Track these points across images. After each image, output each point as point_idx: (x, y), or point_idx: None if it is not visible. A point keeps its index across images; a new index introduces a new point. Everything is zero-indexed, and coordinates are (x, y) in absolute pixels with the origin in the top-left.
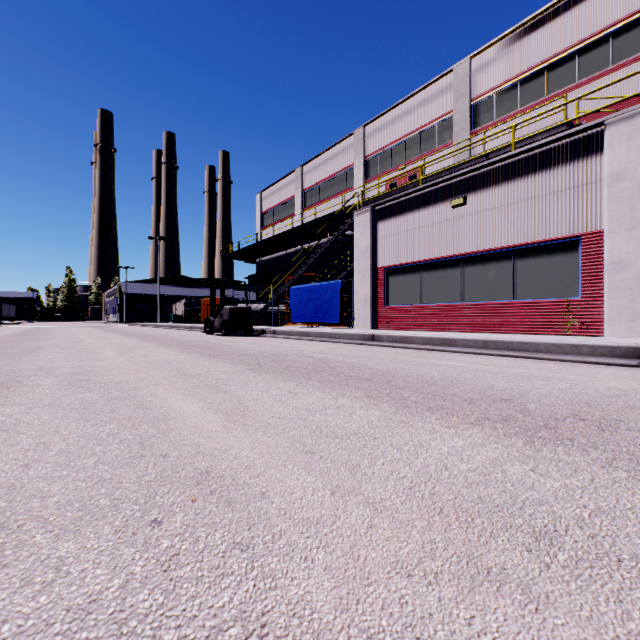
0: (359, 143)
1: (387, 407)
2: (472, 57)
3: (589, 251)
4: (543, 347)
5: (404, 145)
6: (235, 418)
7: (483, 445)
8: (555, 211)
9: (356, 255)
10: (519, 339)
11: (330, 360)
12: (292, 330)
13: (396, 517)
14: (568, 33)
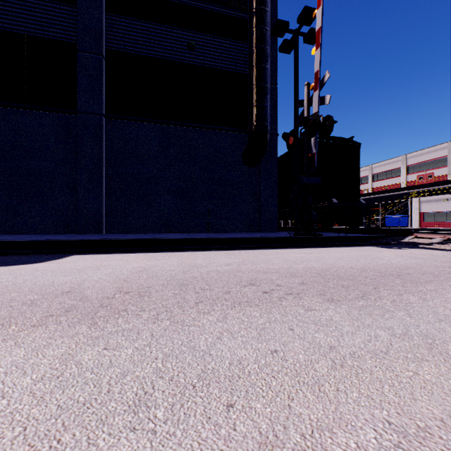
0: (403, 160)
1: None
2: None
3: None
4: None
5: (425, 164)
6: None
7: None
8: None
9: (413, 209)
10: None
11: None
12: None
13: None
14: None
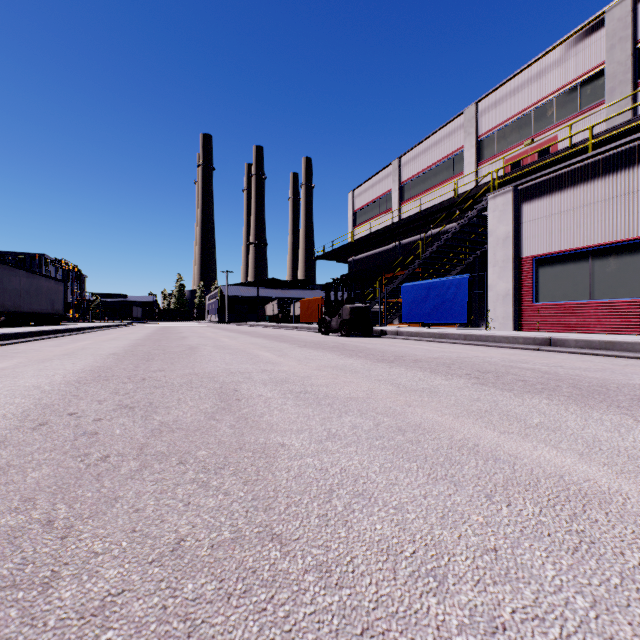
0: (470, 123)
1: None
2: None
3: None
4: None
5: (531, 116)
6: None
7: None
8: None
9: (491, 245)
10: None
11: (560, 373)
12: (422, 331)
13: None
14: None
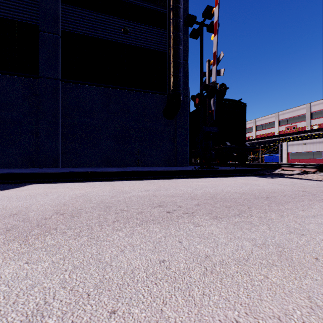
0: (276, 116)
1: None
2: (310, 103)
3: None
4: None
5: (291, 119)
6: None
7: None
8: (319, 147)
9: (283, 150)
10: None
11: None
12: None
13: None
14: None
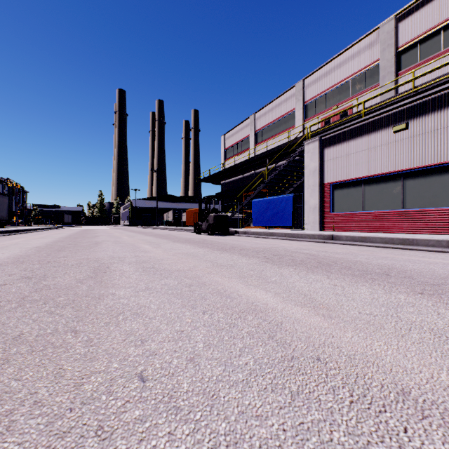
0: (299, 93)
1: None
2: (397, 14)
3: None
4: None
5: (336, 90)
6: (324, 312)
7: None
8: None
9: (306, 175)
10: None
11: (320, 255)
12: (260, 231)
13: None
14: None
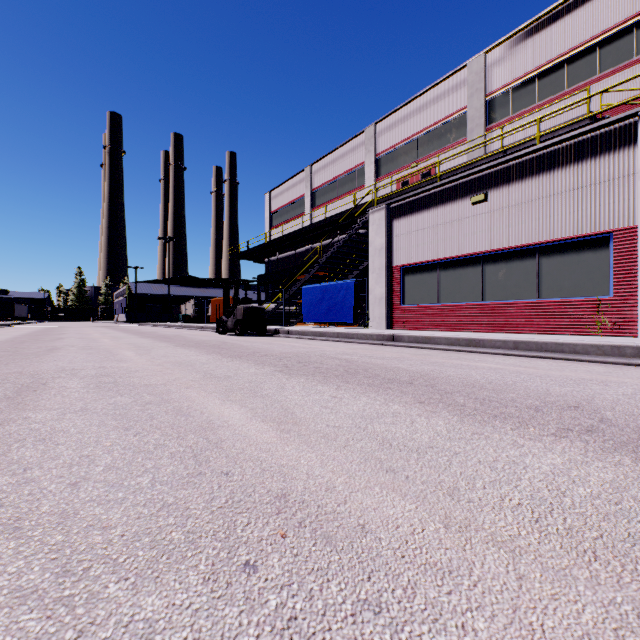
0: (370, 141)
1: (448, 415)
2: (487, 51)
3: (621, 248)
4: (581, 348)
5: (416, 142)
6: (287, 427)
7: (586, 463)
8: (584, 206)
9: (371, 254)
10: (554, 340)
11: (358, 361)
12: (307, 330)
13: (544, 563)
14: (589, 24)
